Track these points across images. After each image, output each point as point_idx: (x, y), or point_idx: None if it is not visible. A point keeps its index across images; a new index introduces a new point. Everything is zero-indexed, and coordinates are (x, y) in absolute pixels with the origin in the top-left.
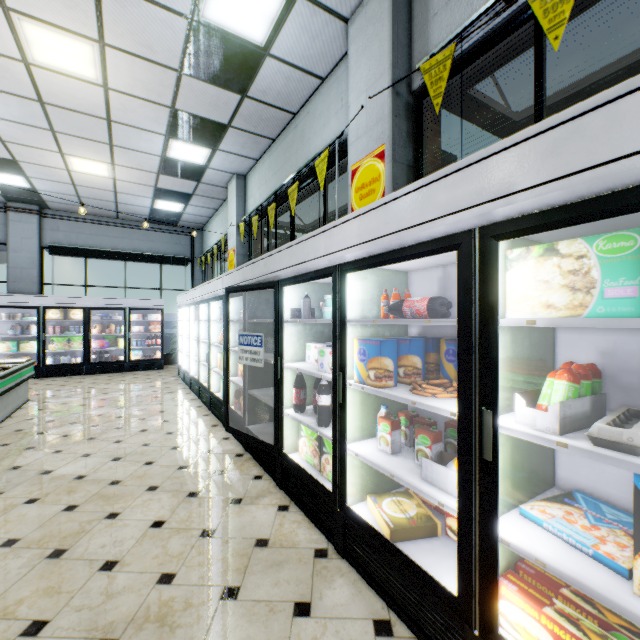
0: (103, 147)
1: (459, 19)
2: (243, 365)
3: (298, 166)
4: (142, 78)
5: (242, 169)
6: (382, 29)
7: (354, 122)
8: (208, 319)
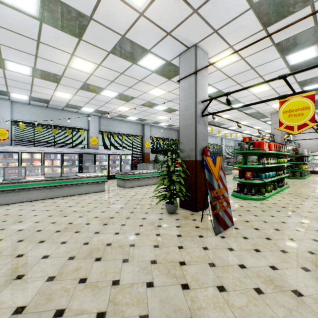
0: (1, 83)
1: (104, 128)
2: (79, 167)
3: (63, 123)
4: (61, 100)
5: (17, 101)
6: (97, 122)
7: (91, 130)
8: (42, 158)
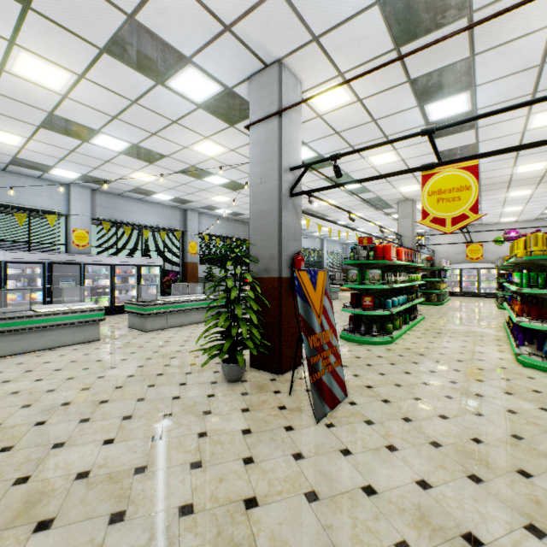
0: None
1: (105, 213)
2: (44, 291)
3: (6, 198)
4: None
5: None
6: (88, 201)
7: (75, 216)
8: None
